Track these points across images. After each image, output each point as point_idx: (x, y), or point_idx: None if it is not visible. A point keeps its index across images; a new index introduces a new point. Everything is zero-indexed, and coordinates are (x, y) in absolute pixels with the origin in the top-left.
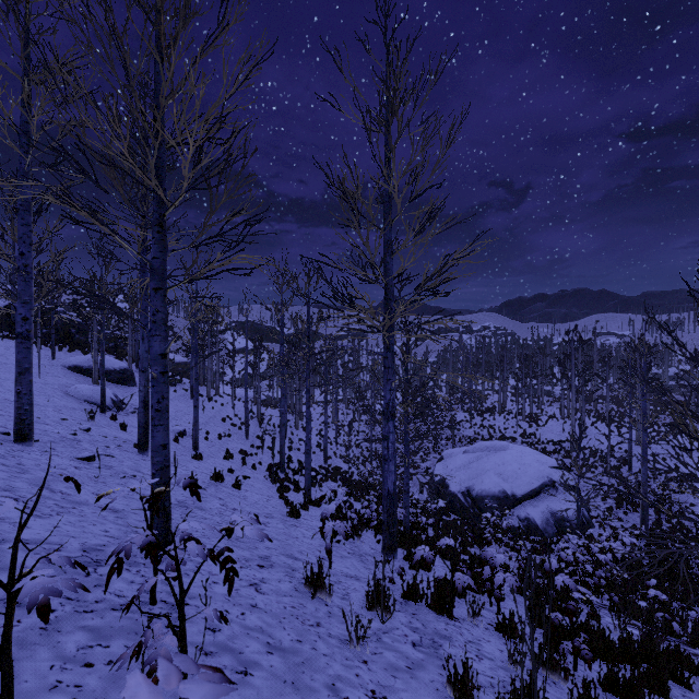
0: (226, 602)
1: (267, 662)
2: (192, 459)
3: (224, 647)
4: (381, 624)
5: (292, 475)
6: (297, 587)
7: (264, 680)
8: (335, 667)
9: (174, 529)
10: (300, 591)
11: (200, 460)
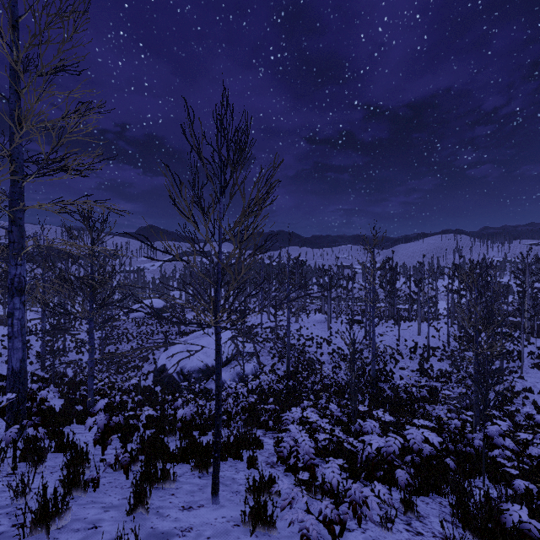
0: None
1: None
2: None
3: None
4: None
5: None
6: None
7: None
8: None
9: None
10: None
11: None
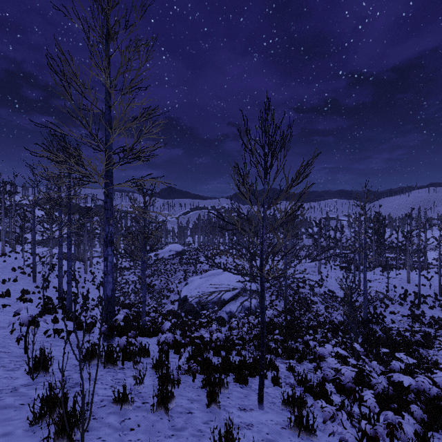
0: None
1: None
2: None
3: None
4: (32, 381)
5: None
6: None
7: None
8: None
9: None
10: None
11: None
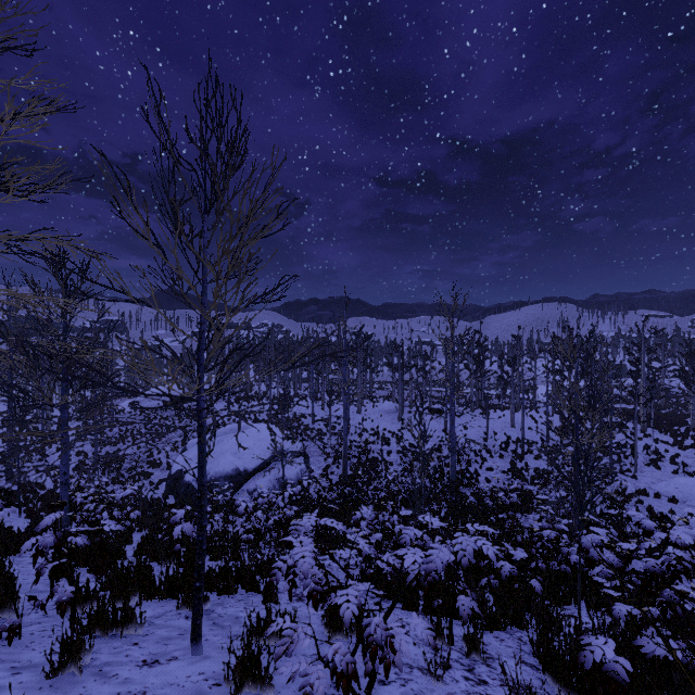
0: None
1: None
2: None
3: None
4: None
5: None
6: None
7: None
8: None
9: None
10: None
11: None
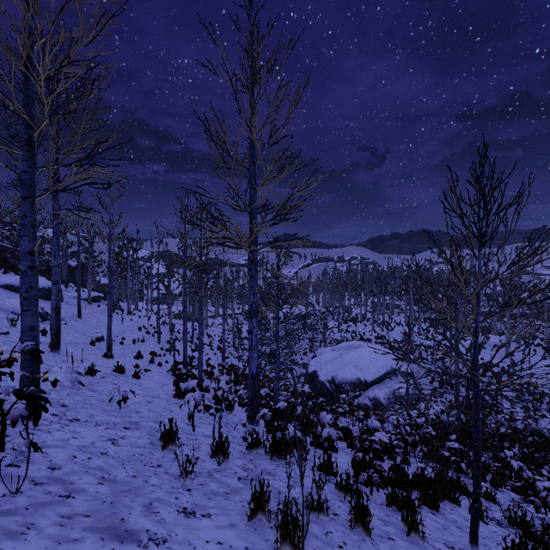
0: (77, 450)
1: (94, 489)
2: (103, 357)
3: (57, 479)
4: (218, 466)
5: (193, 371)
6: (154, 442)
7: (84, 501)
8: (159, 493)
9: (55, 402)
10: (155, 444)
11: (111, 358)
